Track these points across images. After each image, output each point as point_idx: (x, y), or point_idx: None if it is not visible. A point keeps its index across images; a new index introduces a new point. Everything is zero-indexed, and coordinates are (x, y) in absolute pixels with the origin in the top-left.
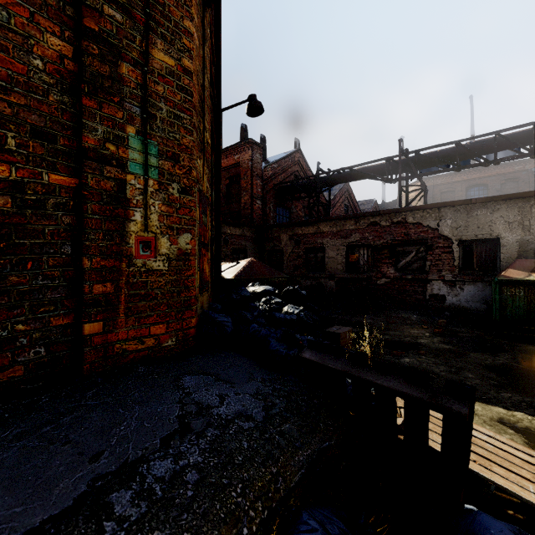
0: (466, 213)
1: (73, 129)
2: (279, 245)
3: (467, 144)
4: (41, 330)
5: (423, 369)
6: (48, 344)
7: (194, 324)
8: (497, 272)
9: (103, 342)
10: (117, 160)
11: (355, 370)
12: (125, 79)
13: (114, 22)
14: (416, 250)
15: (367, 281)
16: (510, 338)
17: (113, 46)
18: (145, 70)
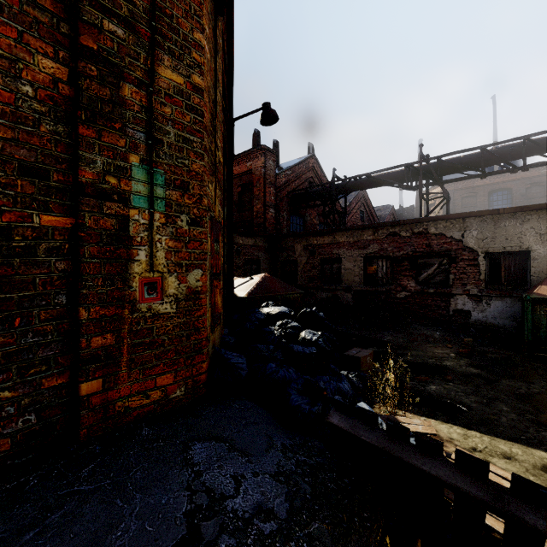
0: (493, 224)
1: (69, 161)
2: (293, 255)
3: (493, 149)
4: (31, 395)
5: (452, 400)
6: (40, 410)
7: (205, 369)
8: (527, 287)
9: (102, 401)
10: (118, 194)
11: (395, 448)
12: (128, 102)
13: (116, 39)
14: (439, 262)
15: (386, 294)
16: (543, 361)
17: (114, 65)
18: (151, 91)
